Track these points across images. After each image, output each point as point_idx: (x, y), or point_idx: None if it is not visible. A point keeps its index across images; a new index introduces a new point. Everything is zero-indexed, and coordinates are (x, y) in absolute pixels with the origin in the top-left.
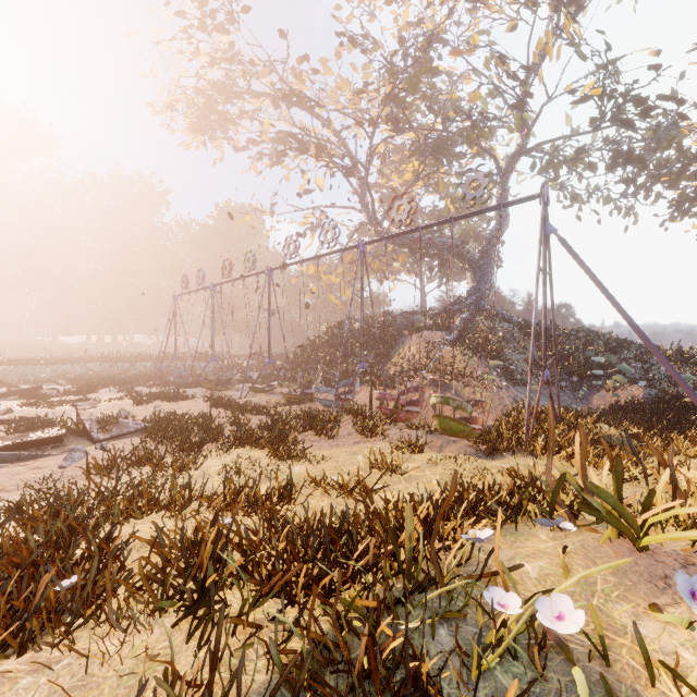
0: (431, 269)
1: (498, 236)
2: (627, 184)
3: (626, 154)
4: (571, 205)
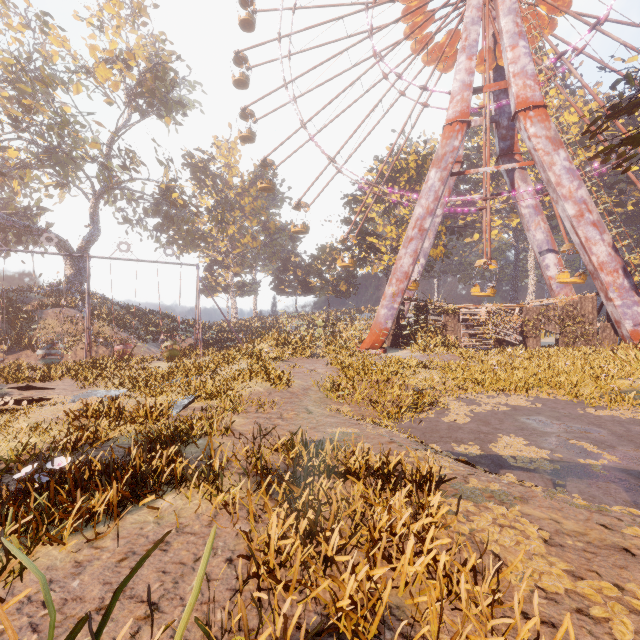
0: (5, 244)
1: (95, 240)
2: (162, 227)
3: (165, 212)
4: (124, 223)
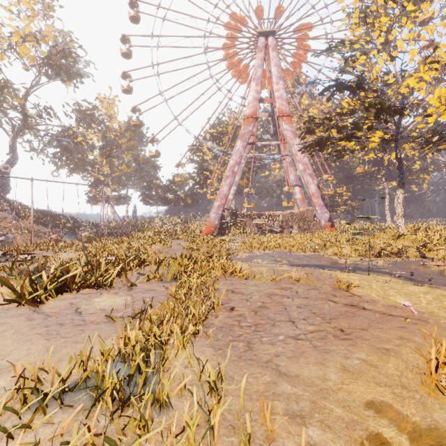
0: None
1: (14, 164)
2: (62, 156)
3: (65, 146)
4: (30, 151)
